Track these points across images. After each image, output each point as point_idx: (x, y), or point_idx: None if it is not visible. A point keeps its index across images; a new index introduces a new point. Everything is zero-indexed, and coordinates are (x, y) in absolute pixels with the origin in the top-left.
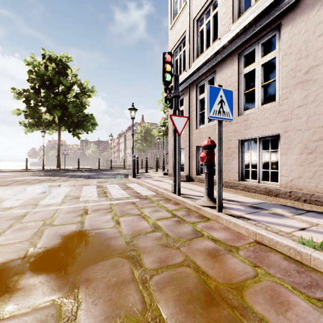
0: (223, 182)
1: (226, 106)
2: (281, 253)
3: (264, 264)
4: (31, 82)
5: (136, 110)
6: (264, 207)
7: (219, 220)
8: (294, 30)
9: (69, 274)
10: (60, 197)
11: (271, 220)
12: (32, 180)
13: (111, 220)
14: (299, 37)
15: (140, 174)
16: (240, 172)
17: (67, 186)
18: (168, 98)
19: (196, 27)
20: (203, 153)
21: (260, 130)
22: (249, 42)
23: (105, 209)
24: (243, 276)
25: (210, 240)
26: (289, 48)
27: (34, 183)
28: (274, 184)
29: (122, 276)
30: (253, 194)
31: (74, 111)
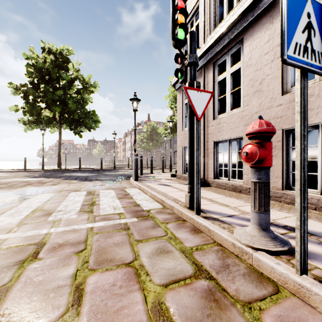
0: None
1: (317, 40)
2: None
3: None
4: (29, 76)
5: (138, 100)
6: None
7: (310, 300)
8: None
9: None
10: (26, 211)
11: None
12: (18, 182)
13: (67, 286)
14: None
15: (144, 175)
16: (285, 176)
17: (50, 193)
18: (180, 69)
19: None
20: (250, 146)
21: None
22: None
23: (73, 244)
24: None
25: None
26: None
27: (16, 187)
28: None
29: None
30: (312, 211)
31: (74, 107)
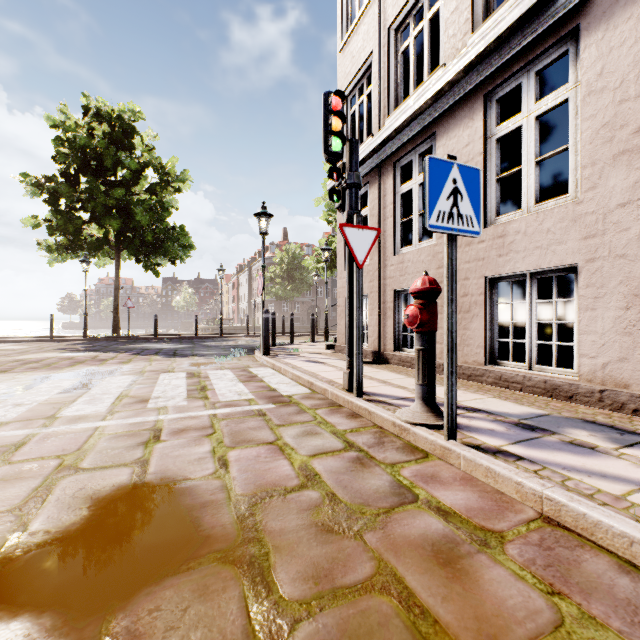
0: None
1: (465, 203)
2: (610, 552)
3: (573, 587)
4: (60, 161)
5: (269, 216)
6: (548, 427)
7: (450, 459)
8: (612, 38)
9: (88, 616)
10: (107, 398)
11: (570, 462)
12: (57, 360)
13: (209, 458)
14: (622, 53)
15: (278, 347)
16: (489, 346)
17: (126, 375)
18: (337, 190)
19: (394, 44)
20: (412, 308)
21: (532, 258)
22: (507, 69)
23: (198, 429)
24: (527, 625)
25: (435, 514)
26: (599, 78)
27: (60, 367)
28: (564, 374)
29: (221, 624)
30: (517, 393)
31: (147, 219)
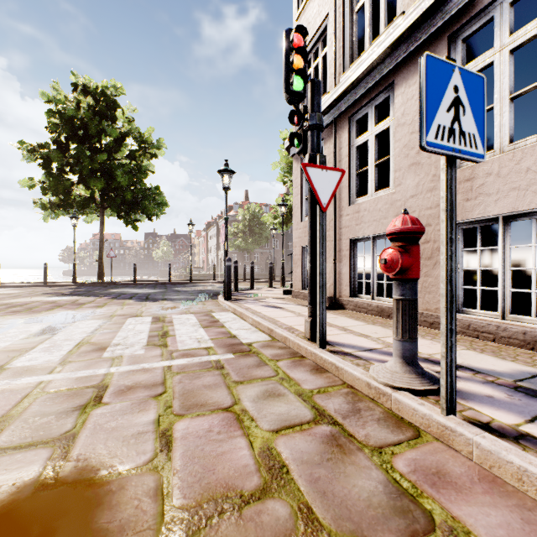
0: None
1: (468, 118)
2: None
3: None
4: (52, 130)
5: (231, 173)
6: None
7: (454, 443)
8: None
9: None
10: (66, 345)
11: None
12: (40, 304)
13: (150, 432)
14: None
15: (240, 292)
16: None
17: (96, 319)
18: (297, 133)
19: (349, 4)
20: (390, 251)
21: (507, 200)
22: (476, 4)
23: (148, 387)
24: None
25: None
26: None
27: (39, 310)
28: None
29: None
30: (489, 343)
31: (126, 181)
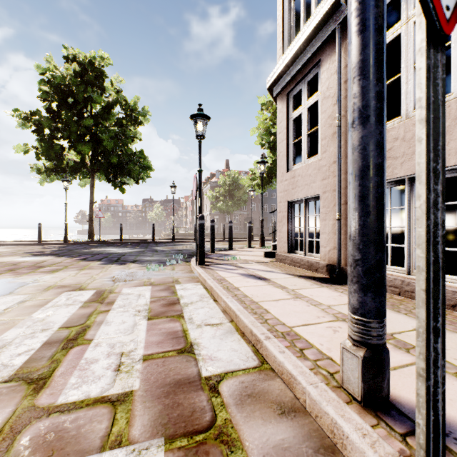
0: None
1: None
2: None
3: None
4: (43, 98)
5: (206, 118)
6: None
7: None
8: None
9: None
10: None
11: None
12: None
13: None
14: None
15: (216, 253)
16: None
17: (20, 294)
18: None
19: None
20: None
21: None
22: None
23: None
24: None
25: None
26: None
27: None
28: None
29: None
30: None
31: (111, 144)
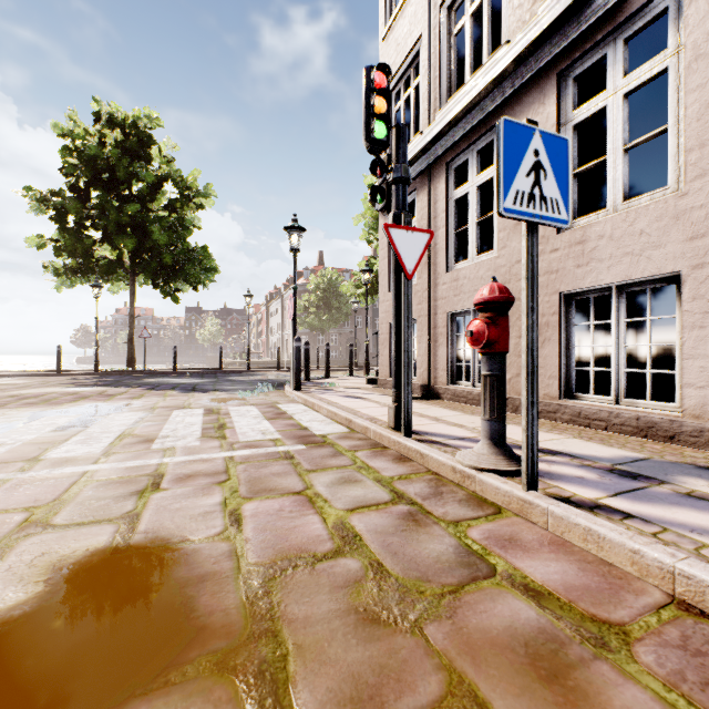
0: (517, 401)
1: (550, 183)
2: None
3: None
4: (68, 173)
5: (302, 231)
6: (653, 474)
7: (532, 516)
8: None
9: None
10: (106, 437)
11: (698, 521)
12: (59, 395)
13: (217, 512)
14: None
15: (312, 382)
16: (565, 376)
17: (134, 411)
18: (380, 187)
19: (447, 24)
20: (477, 322)
21: (620, 267)
22: (588, 38)
23: (209, 475)
24: None
25: (522, 595)
26: None
27: (60, 402)
28: (661, 409)
29: None
30: (601, 432)
31: (164, 239)
